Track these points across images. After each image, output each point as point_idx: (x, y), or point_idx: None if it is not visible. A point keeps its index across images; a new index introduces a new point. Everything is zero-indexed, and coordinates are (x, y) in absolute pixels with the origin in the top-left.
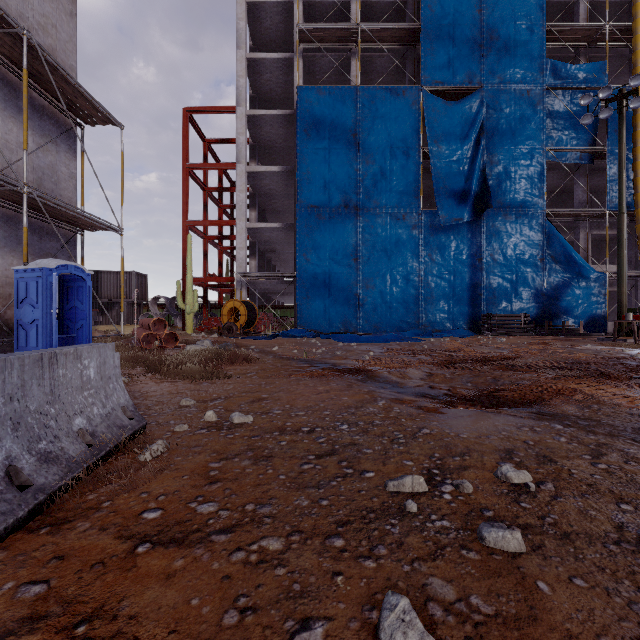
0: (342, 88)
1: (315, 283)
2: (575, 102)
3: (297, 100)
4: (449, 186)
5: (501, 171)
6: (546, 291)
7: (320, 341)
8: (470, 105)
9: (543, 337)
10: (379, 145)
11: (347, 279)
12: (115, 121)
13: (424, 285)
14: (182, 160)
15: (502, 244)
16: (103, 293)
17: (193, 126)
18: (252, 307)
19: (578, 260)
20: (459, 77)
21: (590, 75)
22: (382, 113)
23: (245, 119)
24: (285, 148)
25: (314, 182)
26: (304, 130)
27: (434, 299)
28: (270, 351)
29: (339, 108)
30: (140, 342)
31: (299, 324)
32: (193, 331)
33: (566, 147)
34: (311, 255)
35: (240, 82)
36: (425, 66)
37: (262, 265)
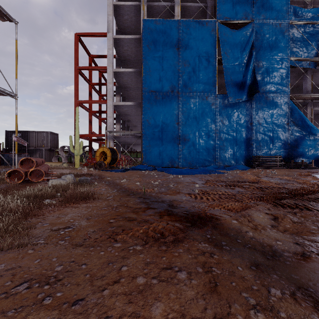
0: (170, 20)
1: (153, 137)
2: (306, 31)
3: (143, 27)
4: (233, 79)
5: (264, 71)
6: (290, 142)
7: (157, 173)
8: (246, 31)
9: (293, 170)
10: (192, 55)
11: (173, 135)
12: (10, 17)
13: (218, 138)
14: (74, 64)
15: (264, 114)
16: (31, 144)
17: (82, 45)
18: (115, 151)
19: (309, 124)
20: (239, 15)
21: (315, 15)
22: (193, 36)
23: (112, 40)
24: (136, 61)
25: (153, 76)
26: (147, 45)
27: (224, 147)
28: (118, 183)
29: (168, 32)
30: (6, 178)
31: (144, 162)
32: (81, 166)
33: (301, 57)
34: (151, 120)
35: (109, 18)
36: (219, 8)
37: (124, 128)
